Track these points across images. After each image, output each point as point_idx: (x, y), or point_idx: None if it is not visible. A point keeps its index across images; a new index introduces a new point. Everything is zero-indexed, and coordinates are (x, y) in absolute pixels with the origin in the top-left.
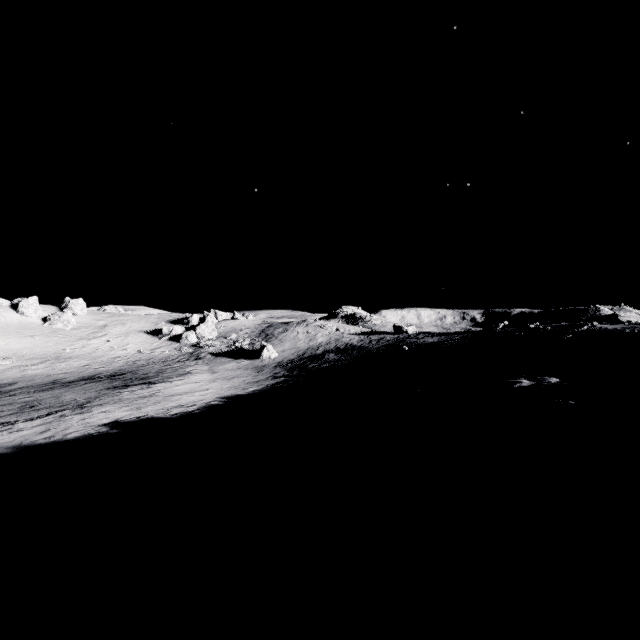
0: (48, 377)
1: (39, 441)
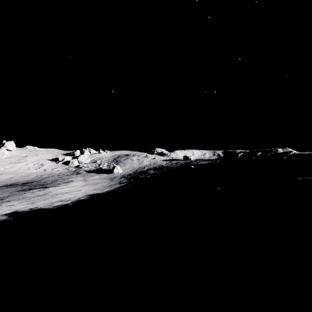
0: None
1: None
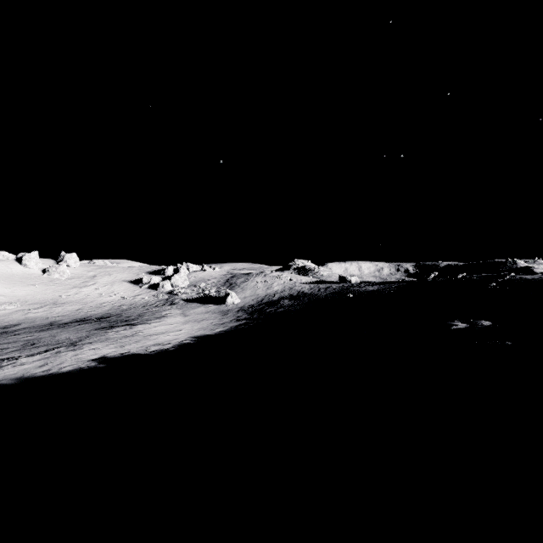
0: (47, 319)
1: (38, 374)
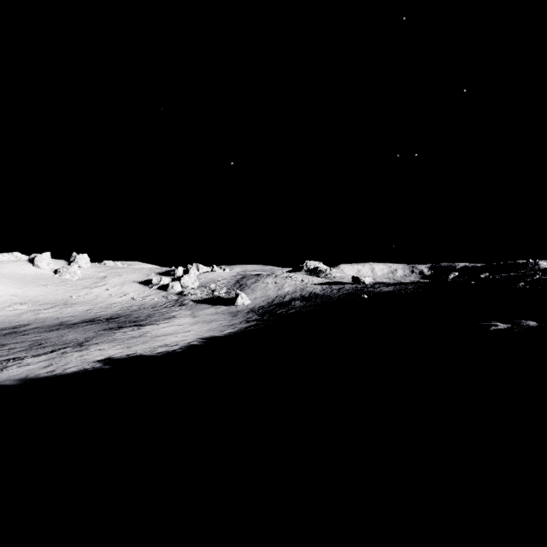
0: (56, 319)
1: (42, 374)
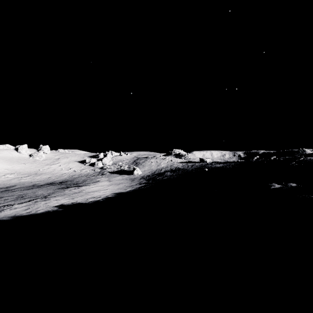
0: (31, 183)
1: (24, 214)
